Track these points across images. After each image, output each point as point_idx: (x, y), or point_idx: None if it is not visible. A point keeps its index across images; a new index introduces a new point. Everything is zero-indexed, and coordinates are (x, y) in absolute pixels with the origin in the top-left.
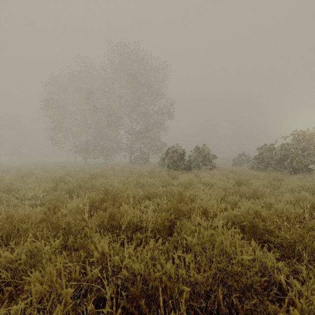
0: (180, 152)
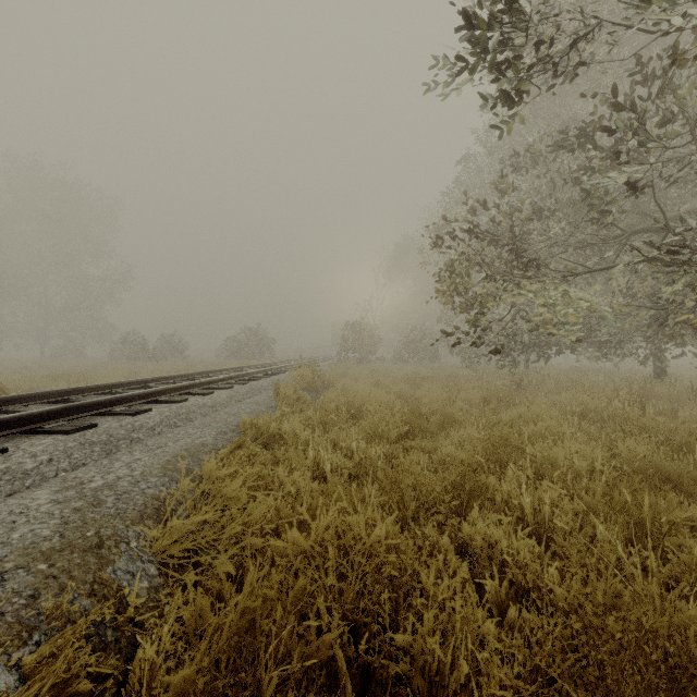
0: (145, 342)
